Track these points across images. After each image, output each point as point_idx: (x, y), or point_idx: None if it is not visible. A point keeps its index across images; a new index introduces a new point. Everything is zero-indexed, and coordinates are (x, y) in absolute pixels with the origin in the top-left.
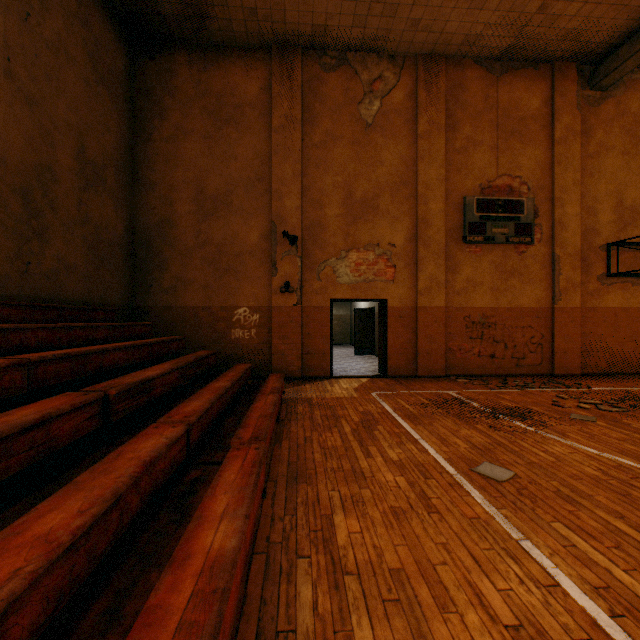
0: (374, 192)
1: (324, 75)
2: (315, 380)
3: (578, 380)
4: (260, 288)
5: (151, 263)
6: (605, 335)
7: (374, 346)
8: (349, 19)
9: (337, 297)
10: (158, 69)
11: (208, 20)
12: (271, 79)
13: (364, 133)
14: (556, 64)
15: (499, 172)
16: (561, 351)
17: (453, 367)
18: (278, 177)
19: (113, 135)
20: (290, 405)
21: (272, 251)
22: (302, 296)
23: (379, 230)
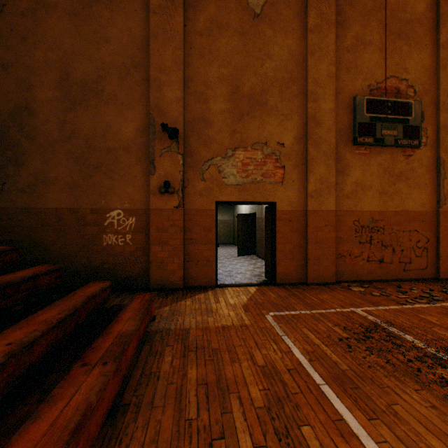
0: (262, 87)
1: None
2: (198, 291)
3: None
4: (136, 188)
5: (4, 157)
6: None
7: (255, 247)
8: None
9: (223, 199)
10: None
11: None
12: None
13: (252, 23)
14: None
15: (387, 73)
16: (446, 255)
17: (343, 273)
18: (157, 64)
19: None
20: (154, 350)
21: (150, 146)
22: (184, 198)
23: (267, 128)
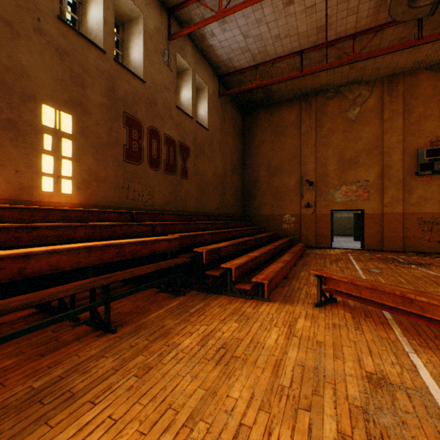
0: (355, 155)
1: (327, 102)
2: (322, 248)
3: None
4: (295, 206)
5: (250, 197)
6: None
7: None
8: (338, 78)
9: (334, 209)
10: (252, 119)
11: (273, 97)
12: (300, 111)
13: (349, 126)
14: None
15: None
16: None
17: (409, 247)
18: (303, 155)
19: (238, 151)
20: (307, 254)
21: (300, 189)
22: (315, 209)
23: (358, 174)
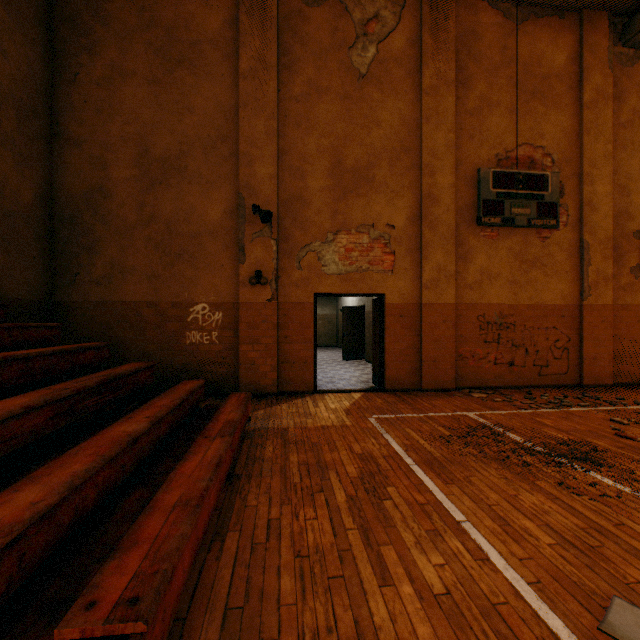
0: (369, 160)
1: (306, 10)
2: (294, 396)
3: (615, 393)
4: (224, 279)
5: (77, 244)
6: (639, 338)
7: (364, 349)
8: None
9: (322, 291)
10: None
11: None
12: (238, 11)
13: (356, 85)
14: (585, 13)
15: (519, 140)
16: (591, 357)
17: (464, 377)
18: (247, 136)
19: (13, 64)
20: (255, 443)
21: (239, 231)
22: (278, 289)
23: (375, 207)
